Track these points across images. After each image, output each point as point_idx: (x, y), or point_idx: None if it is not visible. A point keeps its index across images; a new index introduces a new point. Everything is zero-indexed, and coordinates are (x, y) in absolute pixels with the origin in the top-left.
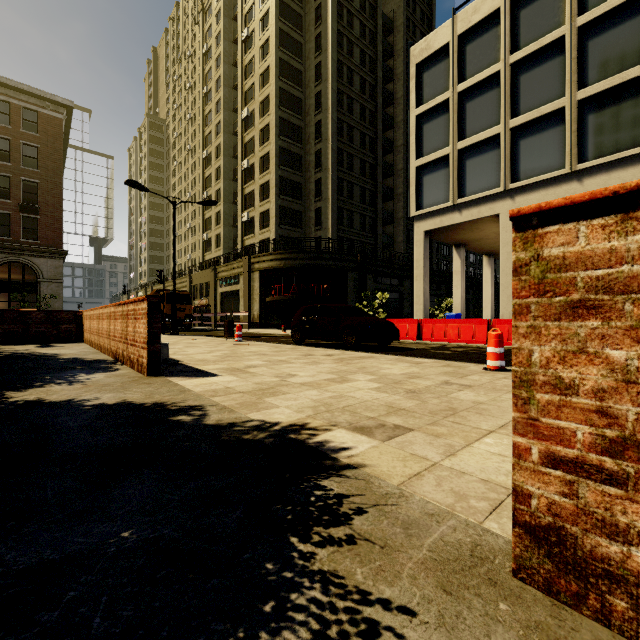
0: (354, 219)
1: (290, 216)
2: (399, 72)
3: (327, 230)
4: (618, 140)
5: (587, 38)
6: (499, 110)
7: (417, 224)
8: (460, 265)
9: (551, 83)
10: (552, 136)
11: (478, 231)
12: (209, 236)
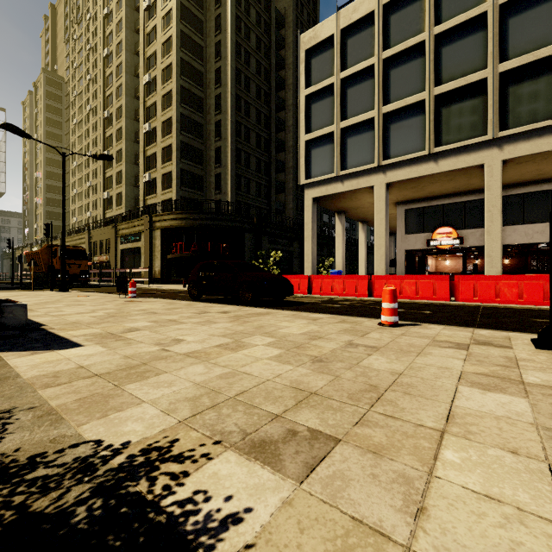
0: (251, 186)
1: (191, 179)
2: (290, 62)
3: (226, 194)
4: (464, 131)
5: (441, 45)
6: (374, 97)
7: (306, 191)
8: (341, 229)
9: (414, 79)
10: (415, 123)
11: (356, 200)
12: (110, 194)
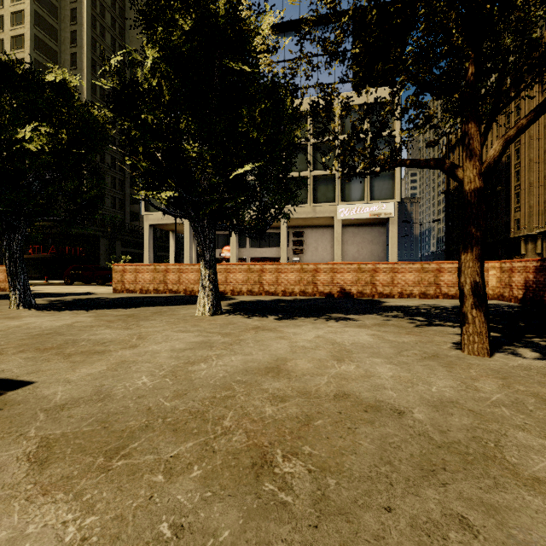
0: (106, 199)
1: None
2: None
3: None
4: None
5: None
6: None
7: (145, 219)
8: (173, 242)
9: None
10: None
11: (179, 227)
12: None
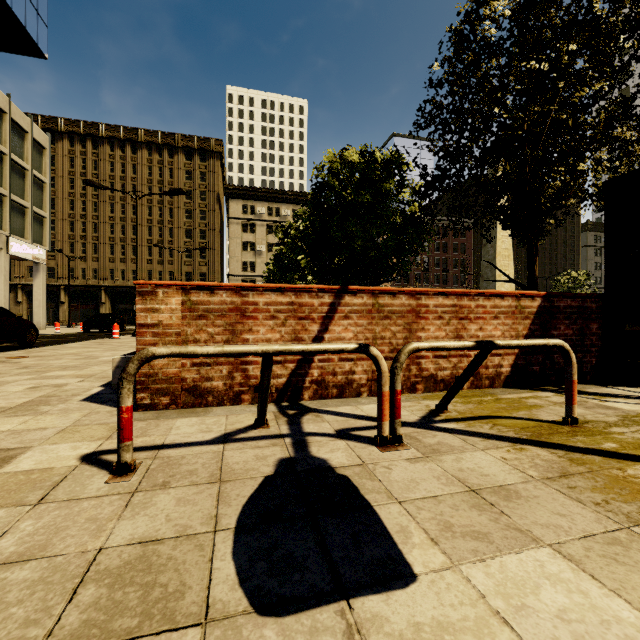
0: None
1: None
2: None
3: None
4: None
5: None
6: None
7: None
8: None
9: None
10: None
11: None
12: None
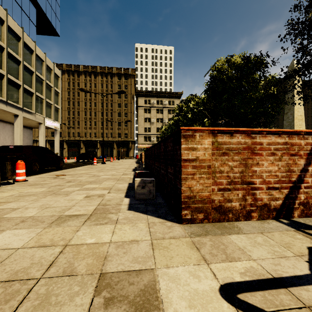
0: None
1: None
2: None
3: None
4: None
5: None
6: None
7: None
8: None
9: None
10: None
11: None
12: None
